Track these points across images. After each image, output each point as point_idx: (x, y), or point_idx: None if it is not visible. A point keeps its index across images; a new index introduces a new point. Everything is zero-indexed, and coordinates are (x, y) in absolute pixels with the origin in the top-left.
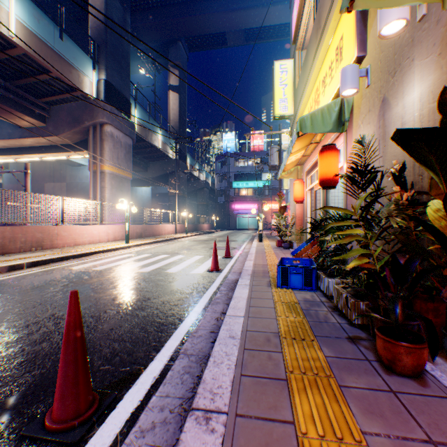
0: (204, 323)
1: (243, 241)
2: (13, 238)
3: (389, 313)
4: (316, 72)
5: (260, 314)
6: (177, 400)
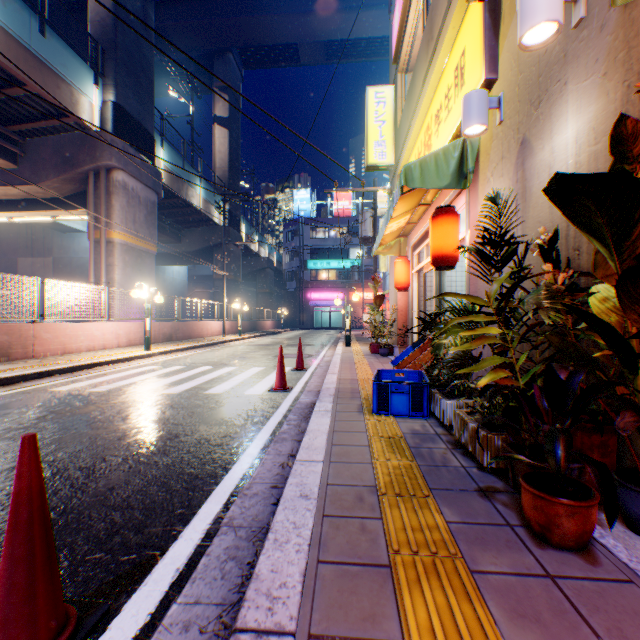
0: (262, 472)
1: (323, 345)
2: None
3: (546, 457)
4: (427, 103)
5: (347, 457)
6: (214, 609)
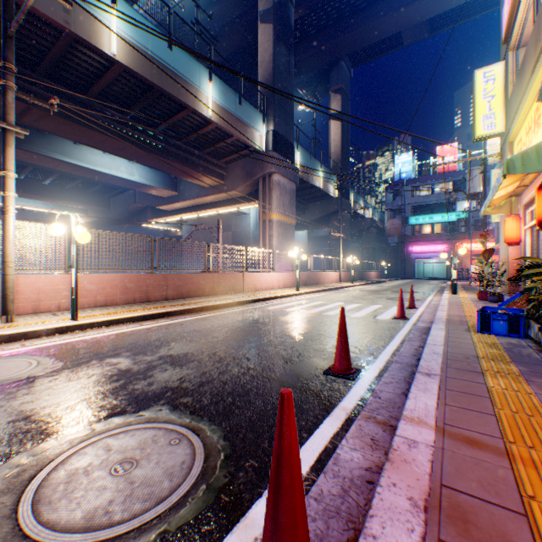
0: (404, 350)
1: (427, 292)
2: (218, 283)
3: None
4: (535, 88)
5: (458, 346)
6: (401, 377)
